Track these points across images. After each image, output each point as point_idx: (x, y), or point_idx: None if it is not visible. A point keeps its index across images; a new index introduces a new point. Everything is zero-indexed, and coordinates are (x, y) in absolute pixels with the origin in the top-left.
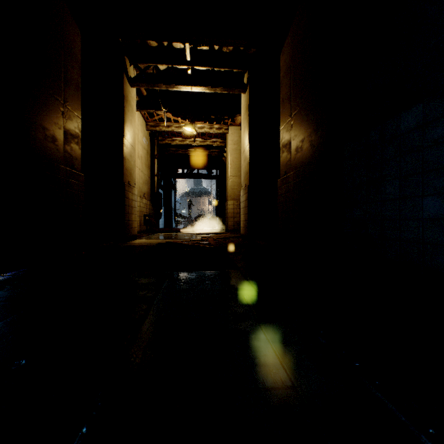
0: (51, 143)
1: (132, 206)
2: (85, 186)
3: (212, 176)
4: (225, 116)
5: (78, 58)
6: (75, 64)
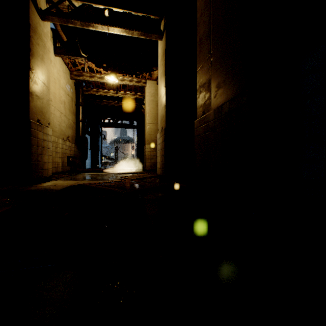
0: None
1: (44, 146)
2: None
3: (134, 126)
4: (143, 72)
5: None
6: None
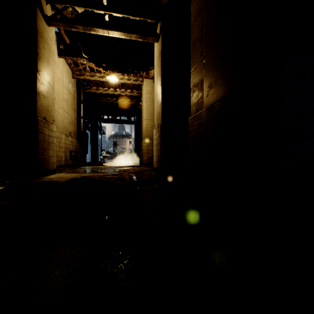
0: None
1: (50, 141)
2: None
3: (131, 122)
4: (140, 71)
5: None
6: None
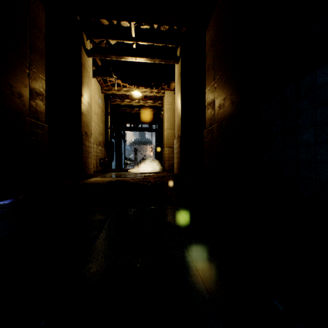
0: (17, 98)
1: (89, 151)
2: (49, 135)
3: (152, 129)
4: (162, 83)
5: (43, 31)
6: (40, 35)
